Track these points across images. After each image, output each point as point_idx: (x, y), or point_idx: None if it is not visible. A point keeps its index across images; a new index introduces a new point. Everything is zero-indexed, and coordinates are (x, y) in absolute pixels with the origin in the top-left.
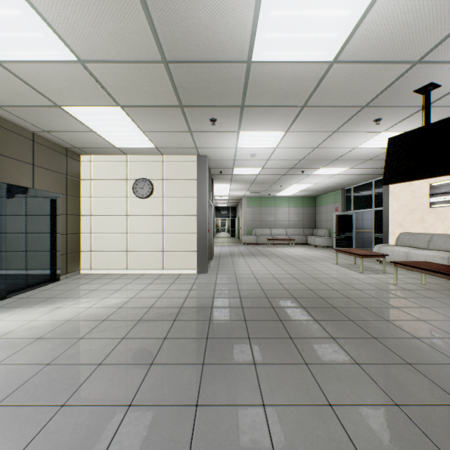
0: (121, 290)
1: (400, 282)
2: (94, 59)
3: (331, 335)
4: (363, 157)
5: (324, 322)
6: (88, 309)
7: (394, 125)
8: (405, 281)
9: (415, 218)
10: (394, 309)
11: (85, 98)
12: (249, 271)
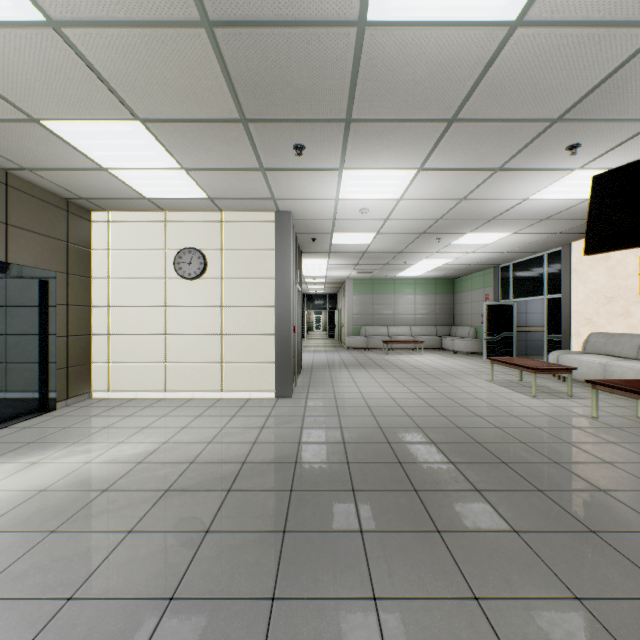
0: (150, 427)
1: (601, 413)
2: (75, 17)
3: (511, 525)
4: (537, 215)
5: (493, 494)
6: (85, 465)
7: (599, 157)
8: (608, 412)
9: (614, 310)
10: (608, 466)
11: (77, 104)
12: (358, 394)
